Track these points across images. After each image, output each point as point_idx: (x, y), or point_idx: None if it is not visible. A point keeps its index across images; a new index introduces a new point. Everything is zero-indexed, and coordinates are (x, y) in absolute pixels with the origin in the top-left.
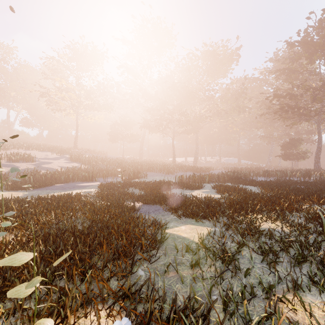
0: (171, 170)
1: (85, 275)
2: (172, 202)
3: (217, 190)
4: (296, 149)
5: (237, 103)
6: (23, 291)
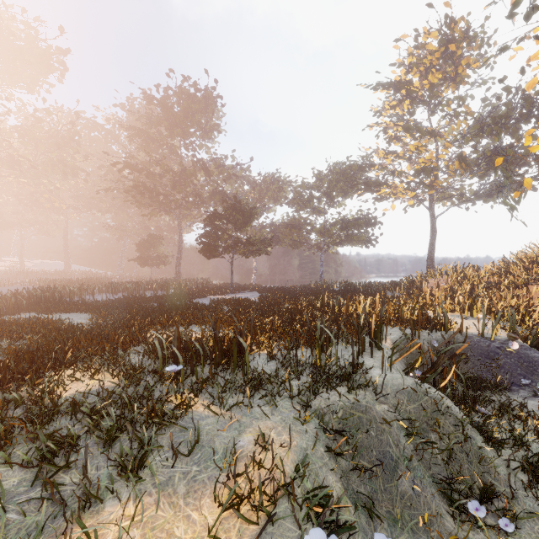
0: None
1: None
2: None
3: None
4: (156, 250)
5: (61, 156)
6: None
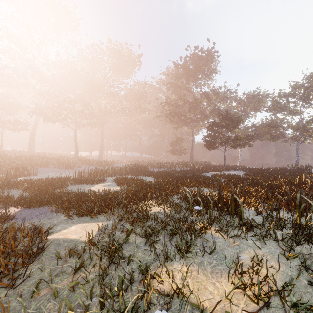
0: (72, 165)
1: None
2: (64, 201)
3: (118, 182)
4: (180, 146)
5: (139, 104)
6: None
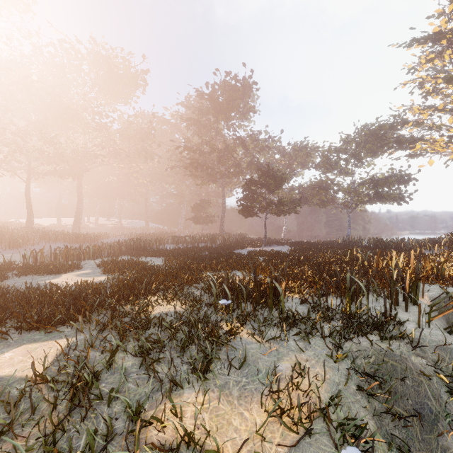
0: (20, 242)
1: None
2: None
3: (103, 269)
4: (206, 211)
5: (143, 146)
6: None
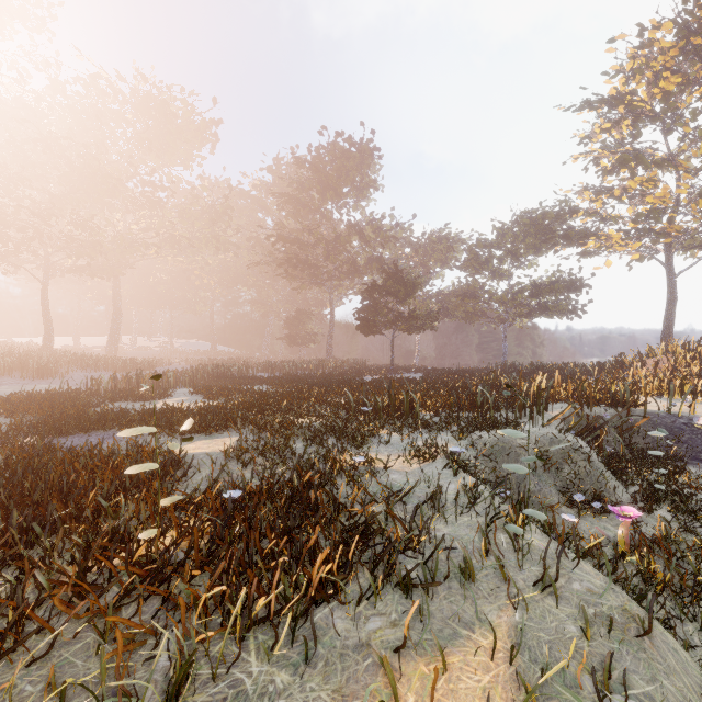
0: (51, 369)
1: (101, 512)
2: (146, 416)
3: (205, 395)
4: (305, 327)
5: (214, 231)
6: (149, 466)
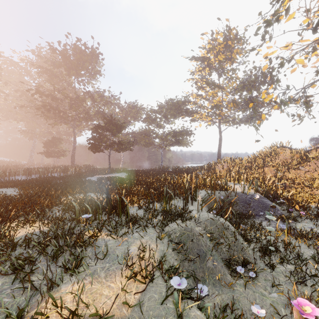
0: None
1: None
2: None
3: None
4: (57, 147)
5: None
6: None
